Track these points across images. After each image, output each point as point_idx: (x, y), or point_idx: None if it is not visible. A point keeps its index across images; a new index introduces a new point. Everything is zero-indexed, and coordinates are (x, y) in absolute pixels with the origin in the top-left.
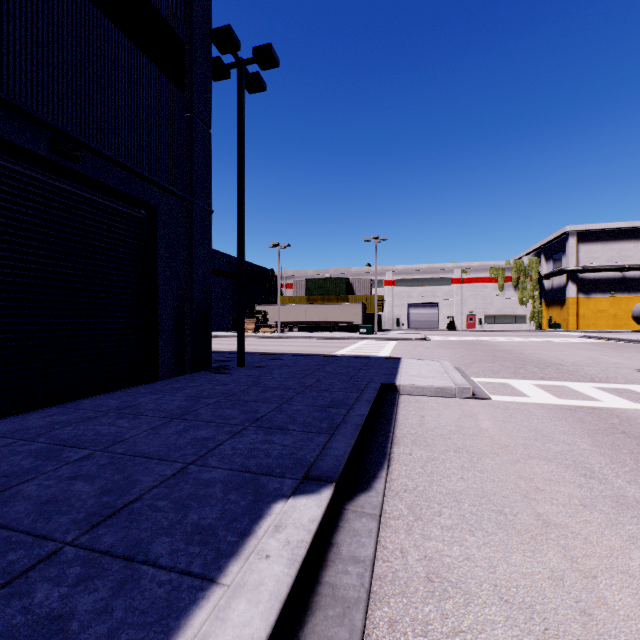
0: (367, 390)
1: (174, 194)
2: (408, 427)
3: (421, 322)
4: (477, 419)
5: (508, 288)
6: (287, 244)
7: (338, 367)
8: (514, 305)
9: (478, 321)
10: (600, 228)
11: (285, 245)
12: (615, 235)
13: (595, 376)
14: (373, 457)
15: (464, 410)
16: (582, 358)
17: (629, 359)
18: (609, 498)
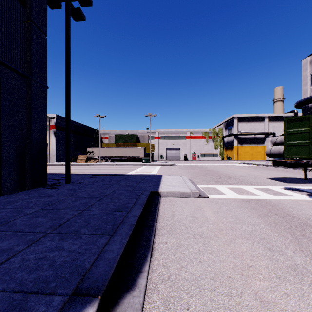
0: (142, 196)
1: (16, 71)
2: (165, 220)
3: (172, 157)
4: (203, 211)
5: (210, 141)
6: (104, 115)
7: (127, 181)
8: (212, 149)
9: (197, 156)
10: (246, 116)
11: (103, 116)
12: (252, 119)
13: (252, 182)
14: (140, 250)
15: (196, 205)
16: (243, 173)
17: (262, 173)
18: (290, 268)
